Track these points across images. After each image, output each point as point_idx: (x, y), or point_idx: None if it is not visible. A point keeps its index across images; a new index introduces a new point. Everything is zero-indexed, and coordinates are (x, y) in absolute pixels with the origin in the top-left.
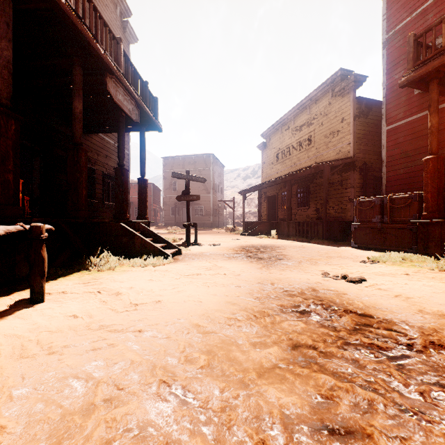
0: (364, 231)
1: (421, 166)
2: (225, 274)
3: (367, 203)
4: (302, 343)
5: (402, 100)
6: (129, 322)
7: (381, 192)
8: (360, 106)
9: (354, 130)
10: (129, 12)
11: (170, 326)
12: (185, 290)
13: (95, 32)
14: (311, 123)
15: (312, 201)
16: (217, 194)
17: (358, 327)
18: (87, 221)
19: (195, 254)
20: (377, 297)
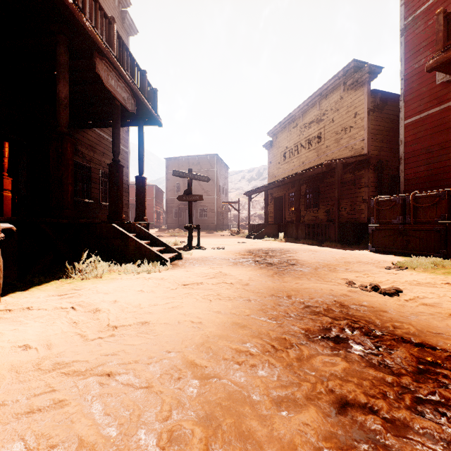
0: (383, 233)
1: (444, 162)
2: (231, 283)
3: (386, 202)
4: (351, 398)
5: (423, 91)
6: (98, 358)
7: (397, 192)
8: (375, 100)
9: (369, 125)
10: (128, 2)
11: (155, 364)
12: (181, 306)
13: (82, 6)
14: (320, 119)
15: (322, 202)
16: (221, 196)
17: (423, 366)
18: (73, 221)
19: (196, 258)
20: (427, 316)
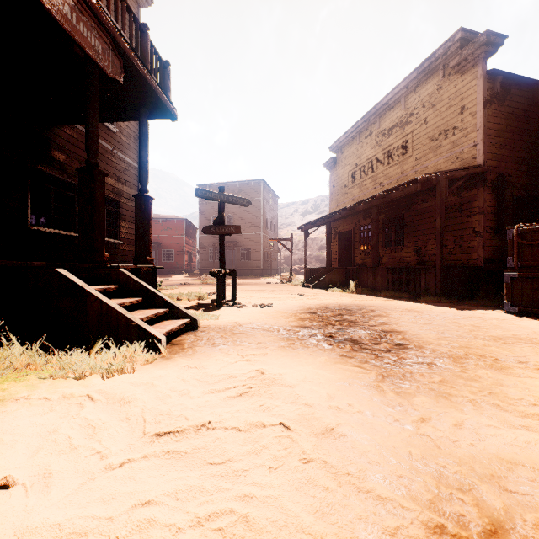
0: (534, 283)
1: None
2: (286, 426)
3: (538, 233)
4: None
5: None
6: None
7: (523, 221)
8: (493, 86)
9: (484, 123)
10: None
11: None
12: None
13: None
14: (407, 122)
15: (409, 238)
16: (269, 232)
17: None
18: None
19: (223, 328)
20: None
